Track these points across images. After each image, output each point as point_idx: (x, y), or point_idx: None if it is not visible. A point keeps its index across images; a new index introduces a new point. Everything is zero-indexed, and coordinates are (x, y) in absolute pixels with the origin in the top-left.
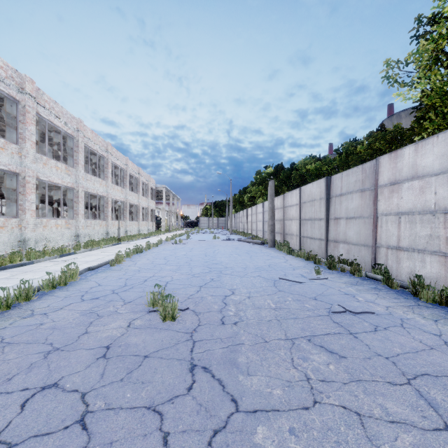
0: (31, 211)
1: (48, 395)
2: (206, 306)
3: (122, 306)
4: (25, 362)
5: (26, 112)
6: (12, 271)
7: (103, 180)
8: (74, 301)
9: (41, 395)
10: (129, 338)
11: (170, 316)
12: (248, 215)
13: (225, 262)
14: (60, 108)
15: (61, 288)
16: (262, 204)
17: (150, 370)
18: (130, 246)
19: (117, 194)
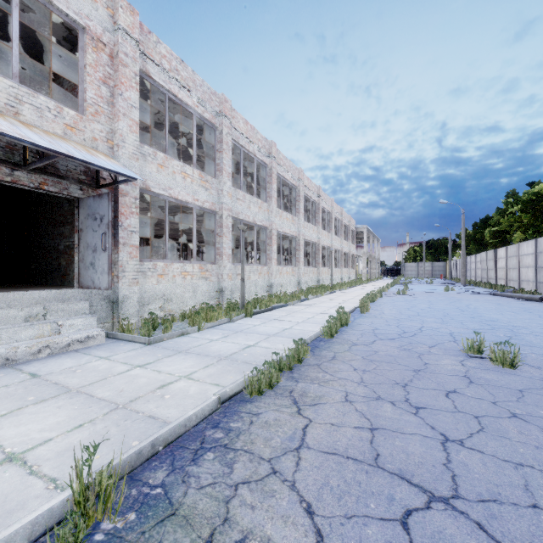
0: (274, 259)
1: (461, 396)
2: (540, 362)
3: (430, 349)
4: (405, 373)
5: (272, 173)
6: (282, 311)
7: (315, 226)
8: (375, 338)
9: (454, 395)
10: (479, 374)
11: (507, 363)
12: (497, 258)
13: (503, 320)
14: (288, 163)
15: (345, 327)
16: (532, 242)
17: (541, 401)
18: (348, 295)
19: (324, 240)
